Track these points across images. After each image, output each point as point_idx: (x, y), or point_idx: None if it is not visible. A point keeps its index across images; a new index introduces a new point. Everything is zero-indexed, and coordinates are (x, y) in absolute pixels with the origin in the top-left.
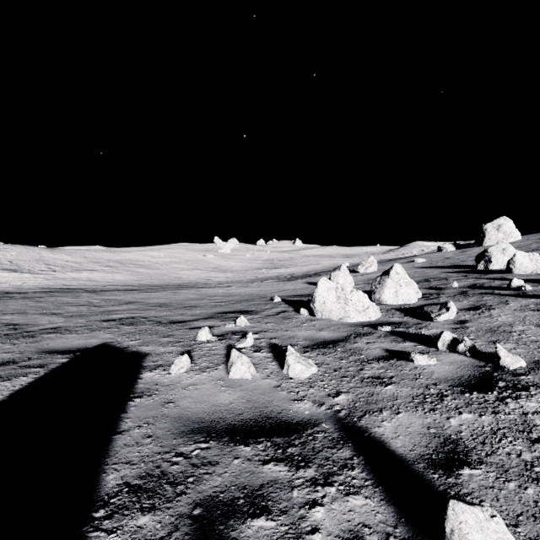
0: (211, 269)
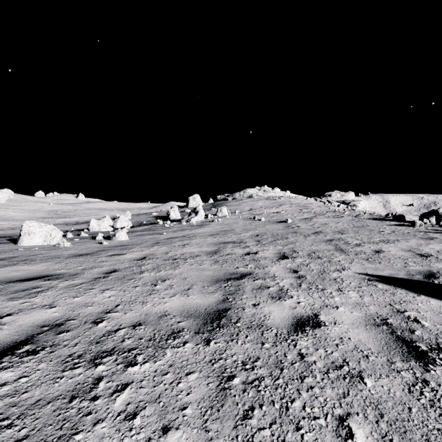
0: None
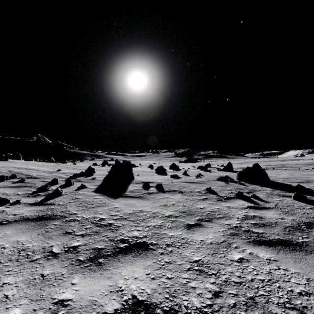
0: None
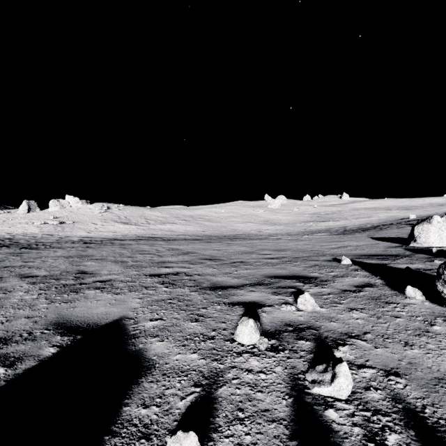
0: (262, 222)
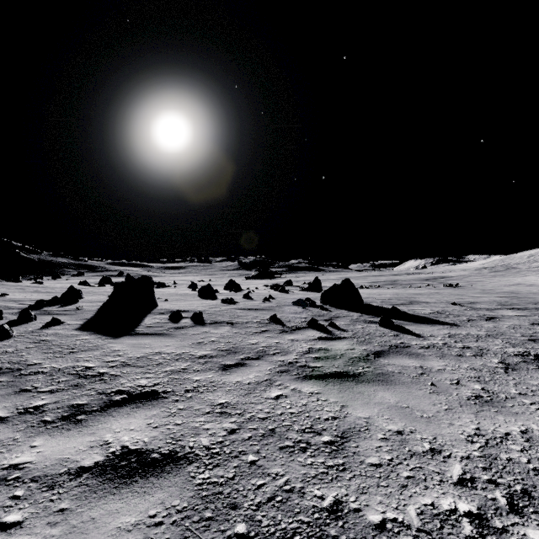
0: None
